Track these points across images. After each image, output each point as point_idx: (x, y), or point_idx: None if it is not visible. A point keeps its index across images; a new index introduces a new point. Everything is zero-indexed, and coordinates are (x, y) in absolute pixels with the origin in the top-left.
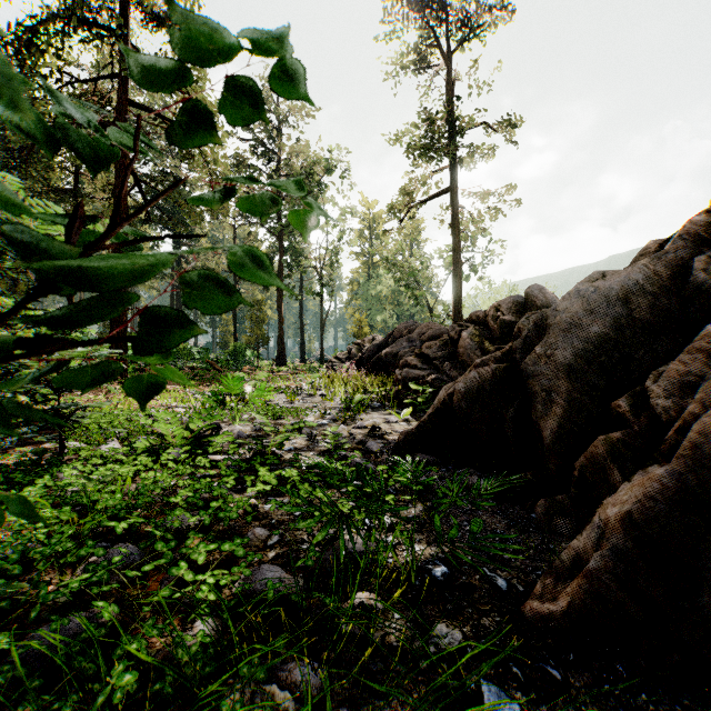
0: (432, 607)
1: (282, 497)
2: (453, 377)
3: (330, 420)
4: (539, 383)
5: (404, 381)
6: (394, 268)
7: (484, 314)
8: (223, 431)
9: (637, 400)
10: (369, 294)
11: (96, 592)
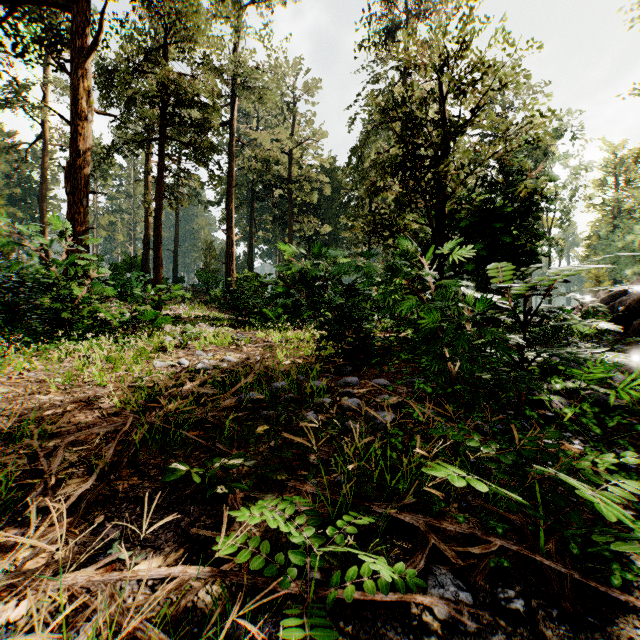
0: None
1: None
2: None
3: None
4: None
5: None
6: None
7: None
8: None
9: None
10: (612, 247)
11: None
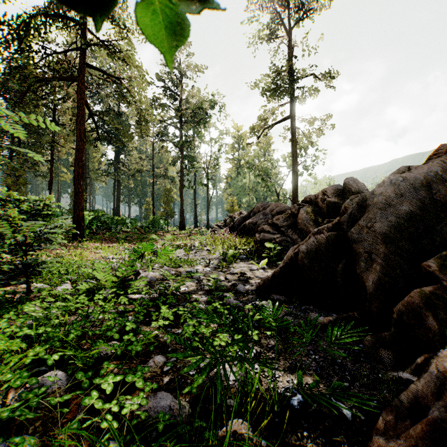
0: (292, 433)
1: (177, 328)
2: (294, 239)
3: (212, 268)
4: (362, 247)
5: (262, 241)
6: (254, 168)
7: (315, 197)
8: (140, 277)
9: (442, 262)
10: (238, 185)
11: (24, 418)
